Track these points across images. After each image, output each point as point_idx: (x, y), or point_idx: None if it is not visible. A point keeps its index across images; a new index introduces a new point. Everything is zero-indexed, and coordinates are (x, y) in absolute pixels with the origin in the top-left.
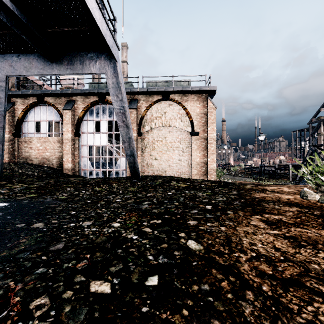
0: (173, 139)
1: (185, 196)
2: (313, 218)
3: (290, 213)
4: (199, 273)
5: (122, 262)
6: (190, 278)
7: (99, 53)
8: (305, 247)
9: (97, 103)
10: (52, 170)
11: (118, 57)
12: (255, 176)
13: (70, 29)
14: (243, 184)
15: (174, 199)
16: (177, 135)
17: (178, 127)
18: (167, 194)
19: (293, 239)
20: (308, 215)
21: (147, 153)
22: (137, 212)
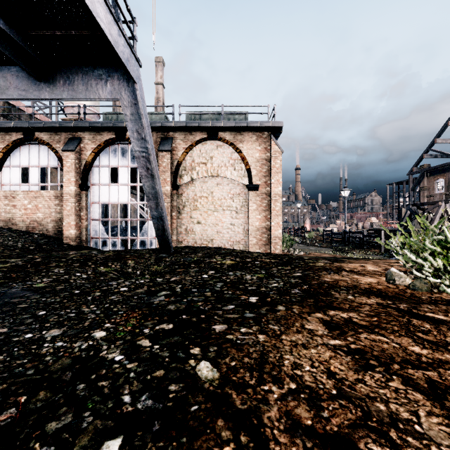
0: (223, 195)
1: (225, 280)
2: (396, 316)
3: (366, 308)
4: (194, 428)
5: (74, 410)
6: (176, 440)
7: (111, 70)
8: (374, 369)
9: (114, 142)
10: (46, 239)
11: (138, 76)
12: (337, 246)
13: (64, 33)
14: (314, 259)
15: (208, 285)
16: (228, 190)
17: (231, 178)
18: (201, 277)
19: (360, 354)
20: (390, 312)
21: (186, 214)
22: (142, 311)
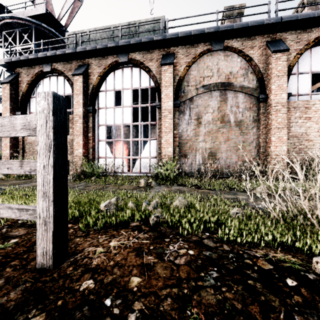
0: None
1: None
2: None
3: None
4: None
5: None
6: None
7: None
8: None
9: None
10: None
11: None
12: None
13: None
14: None
15: None
16: None
17: None
18: None
19: None
20: None
21: None
22: None
